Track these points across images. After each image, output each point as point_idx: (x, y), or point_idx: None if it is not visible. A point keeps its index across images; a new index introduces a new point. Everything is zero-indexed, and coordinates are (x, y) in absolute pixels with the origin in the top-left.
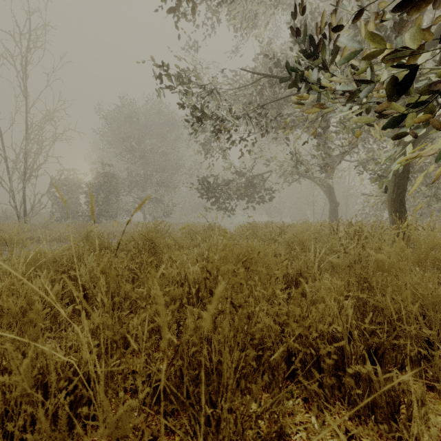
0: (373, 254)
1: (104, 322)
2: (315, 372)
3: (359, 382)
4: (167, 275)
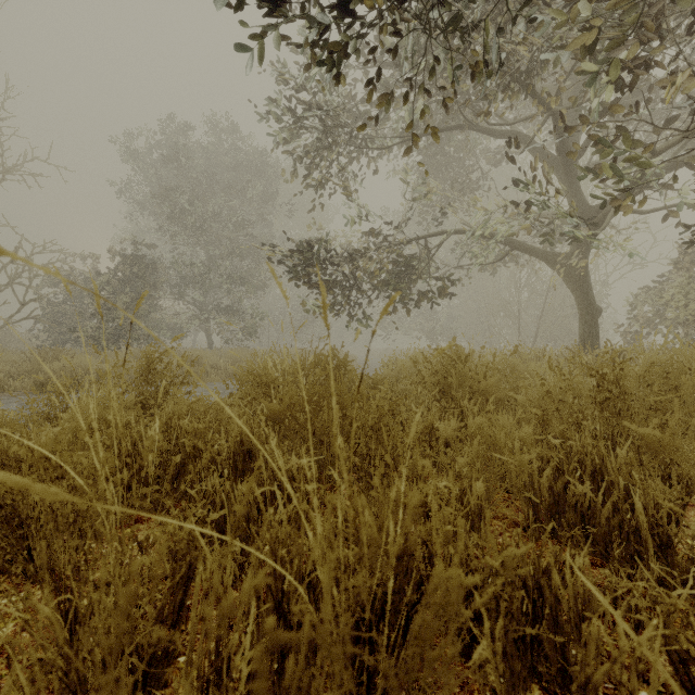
0: None
1: None
2: None
3: None
4: None
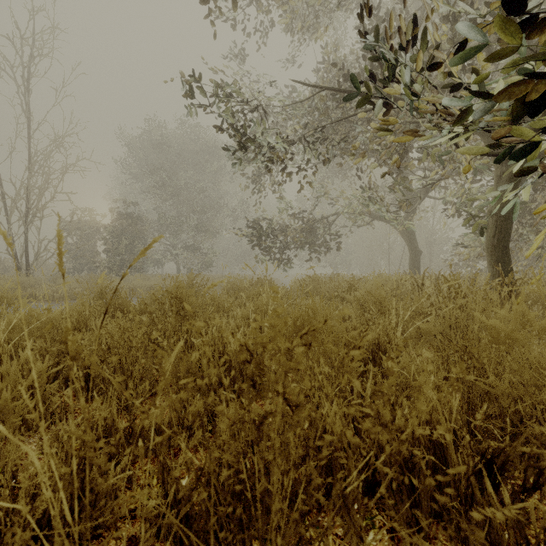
0: (484, 320)
1: (78, 436)
2: (419, 515)
3: (471, 508)
4: (200, 347)
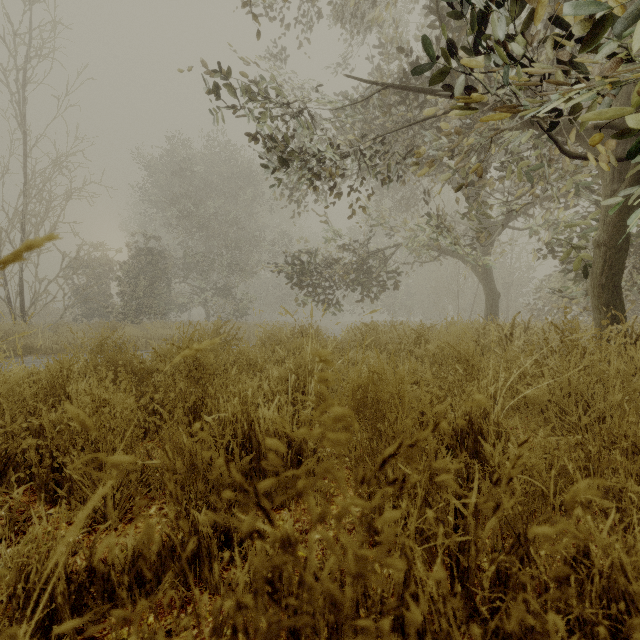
0: None
1: None
2: None
3: None
4: (214, 427)
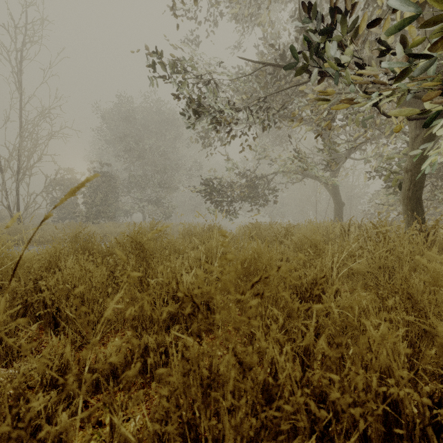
0: (425, 263)
1: None
2: None
3: None
4: (155, 286)
